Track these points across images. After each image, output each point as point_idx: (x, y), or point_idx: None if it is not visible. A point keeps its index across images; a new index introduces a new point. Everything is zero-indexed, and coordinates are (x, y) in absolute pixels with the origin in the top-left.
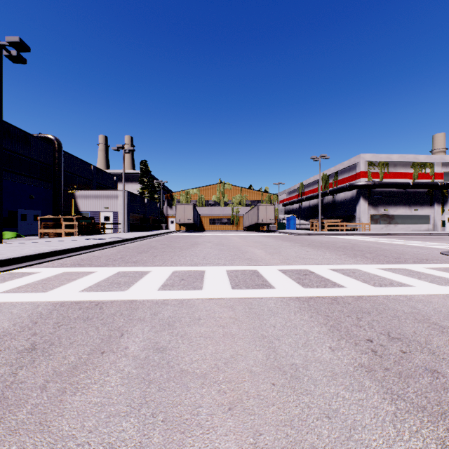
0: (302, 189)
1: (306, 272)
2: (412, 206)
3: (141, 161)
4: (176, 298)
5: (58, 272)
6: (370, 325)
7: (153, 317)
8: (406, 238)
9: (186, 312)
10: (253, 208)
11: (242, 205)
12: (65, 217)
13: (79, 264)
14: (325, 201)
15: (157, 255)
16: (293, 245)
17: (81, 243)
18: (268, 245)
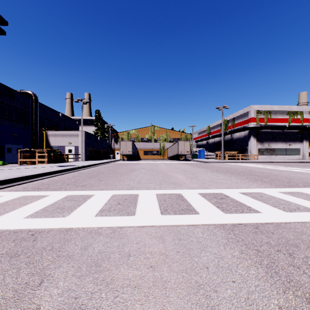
0: (209, 130)
1: (222, 196)
2: (288, 142)
3: (95, 110)
4: (110, 226)
5: (17, 196)
6: (307, 264)
7: (82, 252)
8: (286, 165)
9: (117, 245)
10: (175, 144)
11: (167, 141)
12: (38, 150)
13: (38, 188)
14: (226, 139)
15: (102, 180)
16: (205, 171)
17: (46, 169)
18: (187, 171)
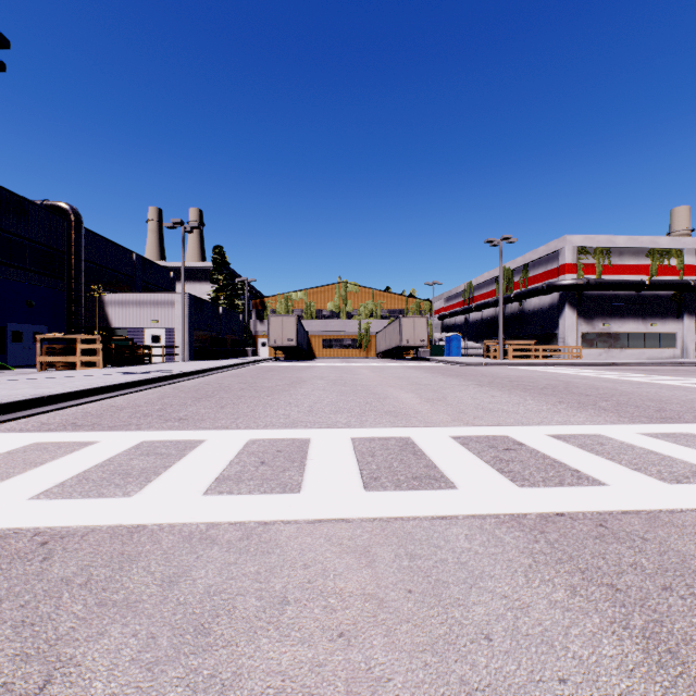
0: (469, 292)
1: (508, 443)
2: (649, 319)
3: (214, 248)
4: (238, 520)
5: (21, 444)
6: None
7: (163, 594)
8: (647, 372)
9: (254, 572)
10: (393, 322)
11: (375, 317)
12: (82, 336)
13: (74, 425)
14: (508, 311)
15: (227, 405)
16: (464, 383)
17: (98, 380)
18: (421, 385)
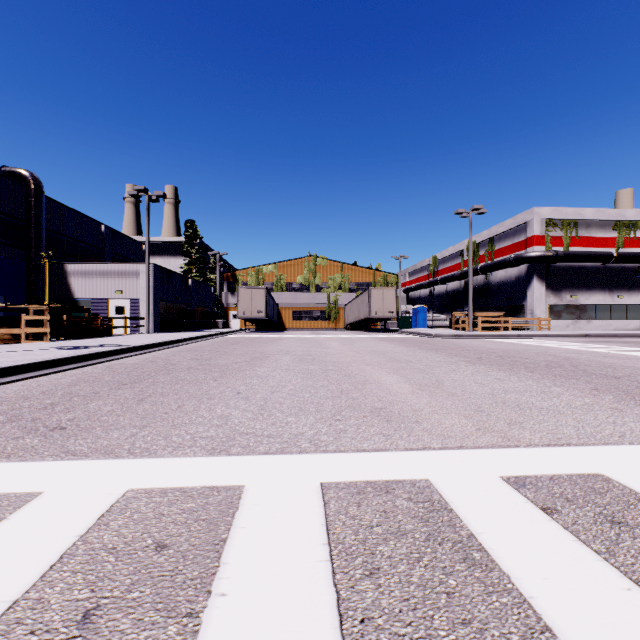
0: (434, 265)
1: (637, 507)
2: (615, 291)
3: (186, 222)
4: None
5: None
6: None
7: None
8: (633, 344)
9: None
10: (362, 294)
11: (343, 290)
12: (28, 306)
13: None
14: (473, 284)
15: (150, 396)
16: (451, 360)
17: (12, 358)
18: (402, 362)
